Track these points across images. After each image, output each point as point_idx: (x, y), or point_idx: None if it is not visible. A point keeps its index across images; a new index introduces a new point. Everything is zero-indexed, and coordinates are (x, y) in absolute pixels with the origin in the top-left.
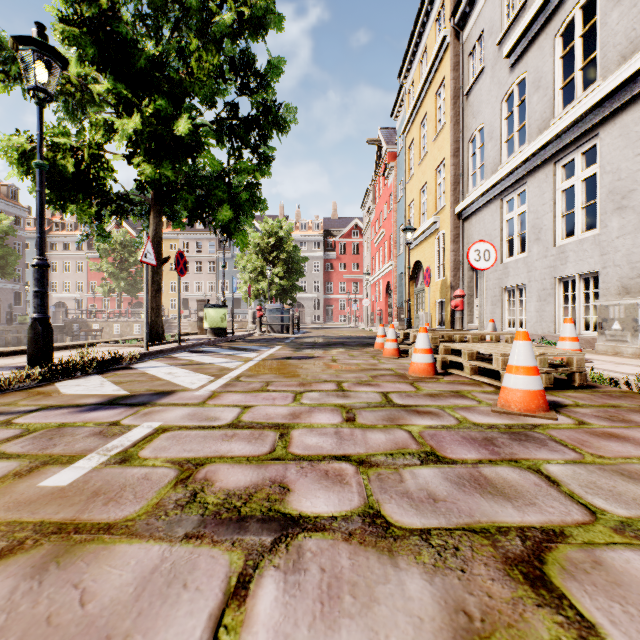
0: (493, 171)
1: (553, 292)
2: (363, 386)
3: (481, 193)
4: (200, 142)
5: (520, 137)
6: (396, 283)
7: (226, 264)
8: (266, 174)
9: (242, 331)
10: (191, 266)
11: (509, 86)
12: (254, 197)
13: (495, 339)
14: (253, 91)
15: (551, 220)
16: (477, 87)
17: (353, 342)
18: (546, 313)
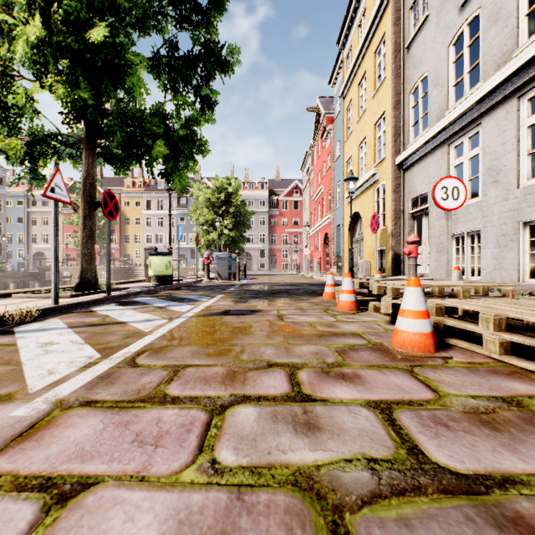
0: (439, 117)
1: (517, 237)
2: (335, 382)
3: (426, 140)
4: (123, 59)
5: (458, 90)
6: (334, 234)
7: (184, 219)
8: (210, 119)
9: (191, 278)
10: (153, 221)
11: (458, 27)
12: (193, 135)
13: (482, 291)
14: (193, 26)
15: (514, 159)
16: (420, 37)
17: (298, 290)
18: (507, 260)
